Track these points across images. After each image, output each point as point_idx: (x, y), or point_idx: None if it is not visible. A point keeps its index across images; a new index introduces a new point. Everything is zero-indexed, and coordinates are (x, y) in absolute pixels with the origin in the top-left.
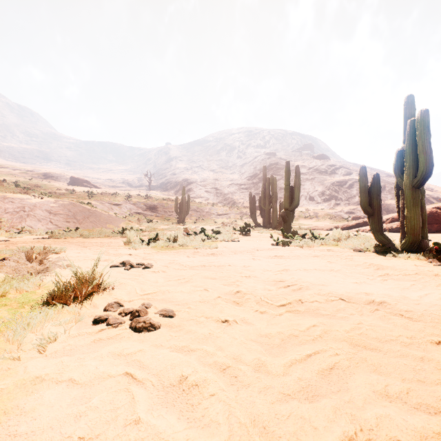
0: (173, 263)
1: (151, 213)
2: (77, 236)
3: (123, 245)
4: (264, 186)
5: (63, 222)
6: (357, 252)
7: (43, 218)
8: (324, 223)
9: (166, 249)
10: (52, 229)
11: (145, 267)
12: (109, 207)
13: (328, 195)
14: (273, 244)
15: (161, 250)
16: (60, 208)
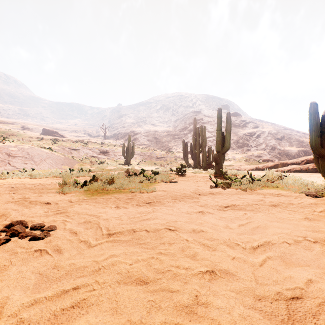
0: (90, 223)
1: (103, 156)
2: (26, 176)
3: (57, 188)
4: (194, 134)
5: (21, 163)
6: (313, 198)
7: (2, 160)
8: (241, 164)
9: (99, 193)
10: (10, 169)
11: (33, 238)
12: (69, 152)
13: (241, 143)
14: (212, 185)
15: (92, 195)
16: (19, 151)
